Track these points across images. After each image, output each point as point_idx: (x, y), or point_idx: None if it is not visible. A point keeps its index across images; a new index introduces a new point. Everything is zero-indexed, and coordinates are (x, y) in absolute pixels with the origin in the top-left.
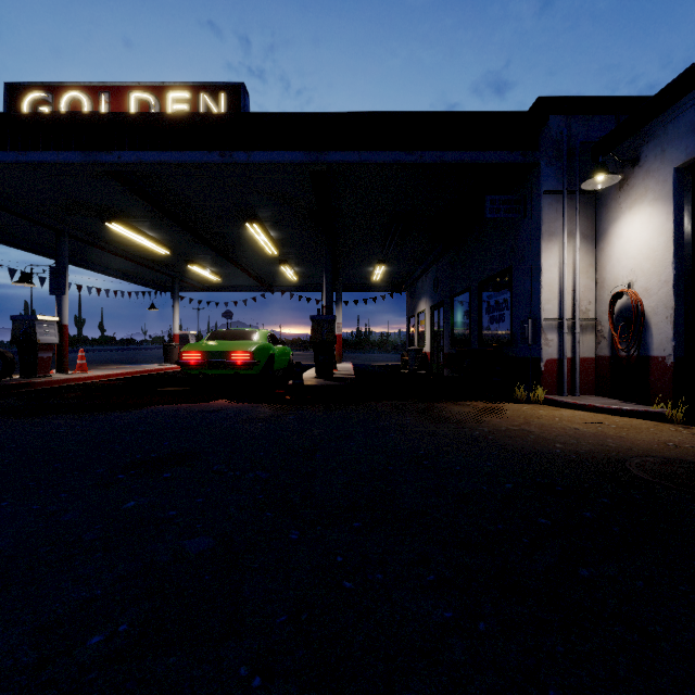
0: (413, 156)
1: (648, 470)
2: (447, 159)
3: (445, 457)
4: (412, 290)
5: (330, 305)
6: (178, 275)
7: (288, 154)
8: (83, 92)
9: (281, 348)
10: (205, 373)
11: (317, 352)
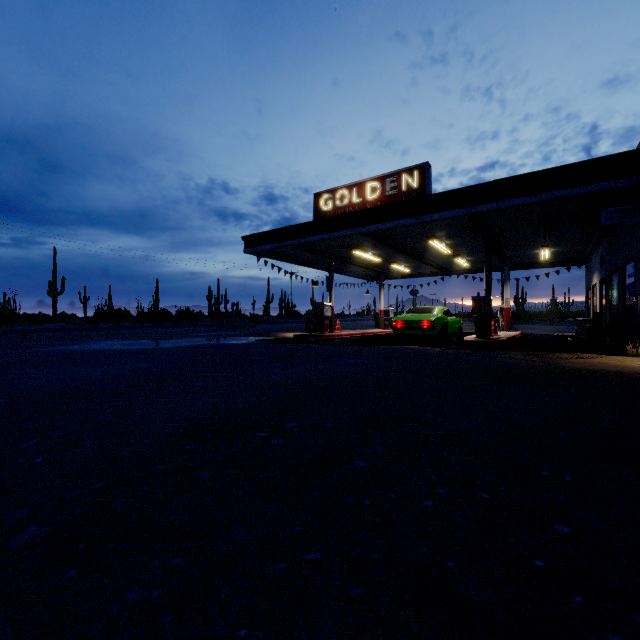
0: (534, 198)
1: (628, 375)
2: (561, 195)
3: (518, 364)
4: (588, 264)
5: (489, 288)
6: (383, 270)
7: (452, 212)
8: (345, 189)
9: (453, 318)
10: (405, 333)
11: (476, 321)
